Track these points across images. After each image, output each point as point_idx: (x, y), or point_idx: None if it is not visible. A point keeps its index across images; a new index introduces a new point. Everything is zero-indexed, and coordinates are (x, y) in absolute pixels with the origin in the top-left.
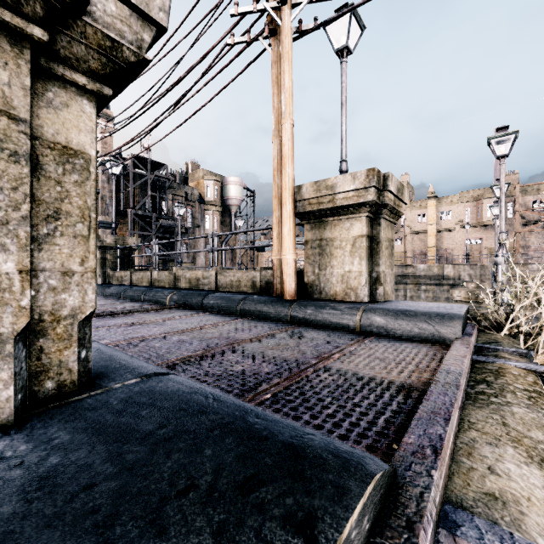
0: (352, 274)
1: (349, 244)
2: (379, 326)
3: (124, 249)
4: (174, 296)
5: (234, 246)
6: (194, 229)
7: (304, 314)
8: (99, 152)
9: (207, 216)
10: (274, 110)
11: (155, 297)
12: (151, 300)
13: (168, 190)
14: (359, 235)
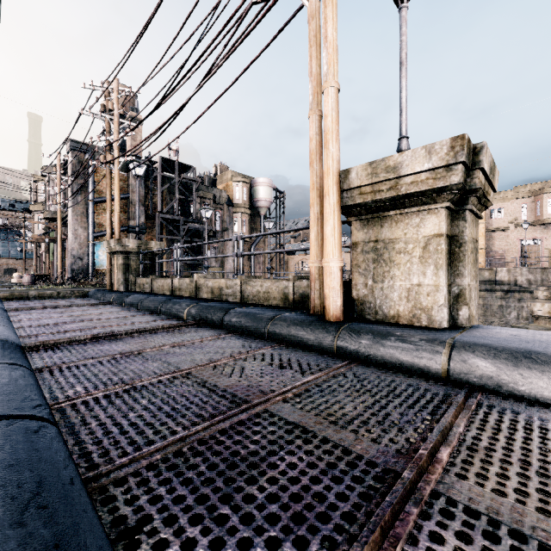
0: (423, 289)
1: (419, 247)
2: (484, 376)
3: (147, 254)
4: (192, 309)
5: (263, 249)
6: (222, 232)
7: (357, 345)
8: (129, 156)
9: (236, 219)
10: (311, 78)
11: (171, 309)
12: (168, 313)
13: (196, 193)
14: (435, 234)
